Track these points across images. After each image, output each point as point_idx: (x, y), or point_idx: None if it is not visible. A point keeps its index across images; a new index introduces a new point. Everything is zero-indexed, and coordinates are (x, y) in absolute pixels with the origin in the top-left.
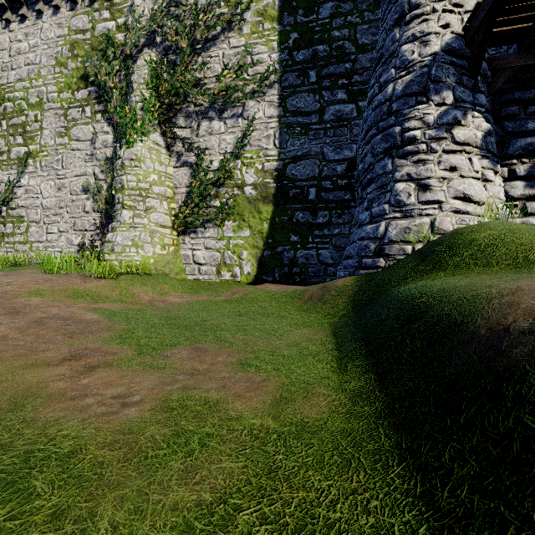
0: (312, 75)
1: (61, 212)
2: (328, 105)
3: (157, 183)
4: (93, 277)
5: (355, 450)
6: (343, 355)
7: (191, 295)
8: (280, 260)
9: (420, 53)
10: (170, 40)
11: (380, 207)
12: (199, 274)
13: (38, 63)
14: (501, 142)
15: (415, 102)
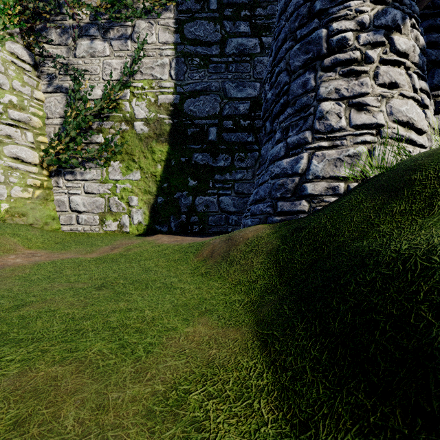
0: (212, 1)
1: None
2: (230, 37)
3: (16, 107)
4: None
5: None
6: None
7: (52, 252)
8: (176, 207)
9: None
10: None
11: (300, 135)
12: (77, 224)
13: None
14: None
15: None
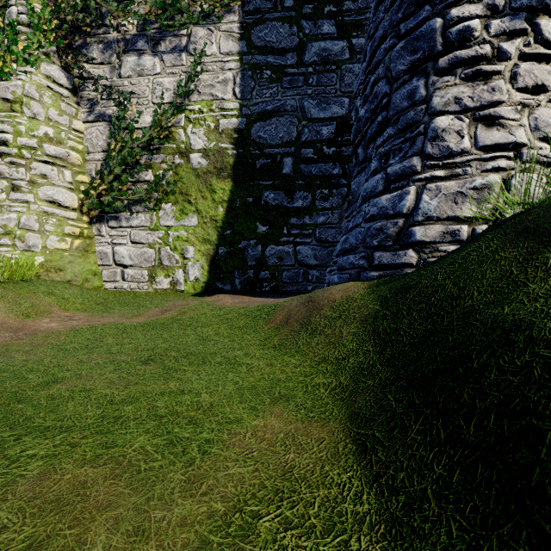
0: None
1: None
2: (309, 41)
3: (53, 141)
4: None
5: None
6: None
7: (92, 314)
8: (242, 260)
9: None
10: None
11: (405, 163)
12: (122, 281)
13: None
14: None
15: None
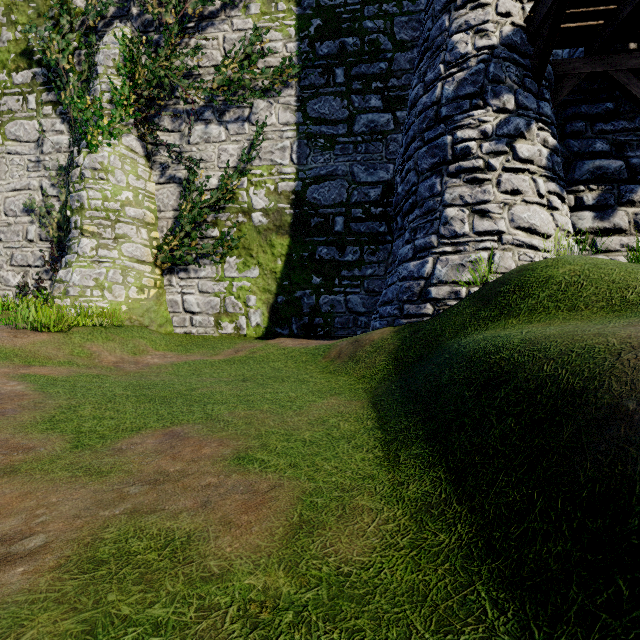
0: (339, 74)
1: None
2: (358, 113)
3: (132, 203)
4: (29, 330)
5: (442, 639)
6: (390, 438)
7: (179, 354)
8: (299, 308)
9: (475, 46)
10: (151, 12)
11: (427, 239)
12: (191, 326)
13: None
14: (565, 164)
15: (470, 106)
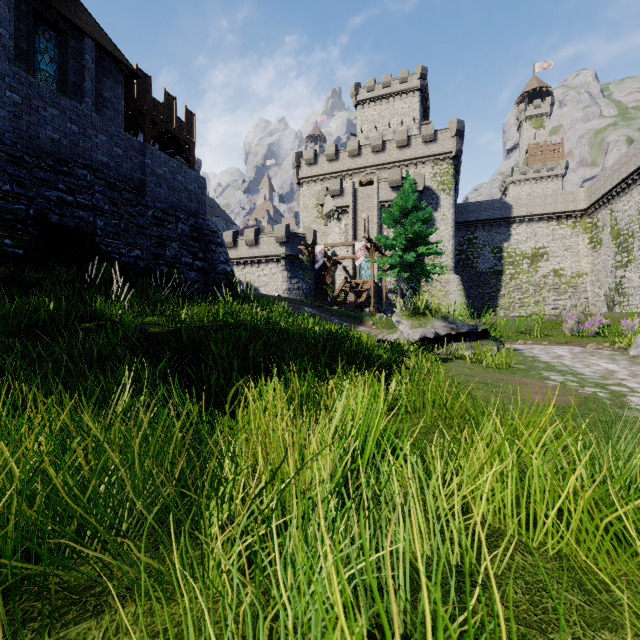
0: None
1: (639, 289)
2: None
3: None
4: None
5: None
6: None
7: None
8: None
9: None
10: None
11: None
12: None
13: (632, 215)
14: None
15: None
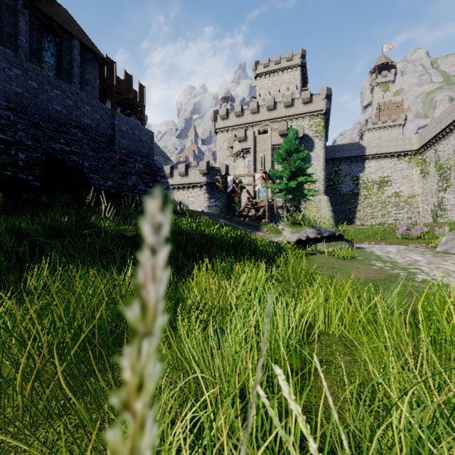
0: None
1: (454, 206)
2: None
3: None
4: None
5: None
6: None
7: None
8: None
9: None
10: None
11: None
12: None
13: (449, 154)
14: None
15: None
